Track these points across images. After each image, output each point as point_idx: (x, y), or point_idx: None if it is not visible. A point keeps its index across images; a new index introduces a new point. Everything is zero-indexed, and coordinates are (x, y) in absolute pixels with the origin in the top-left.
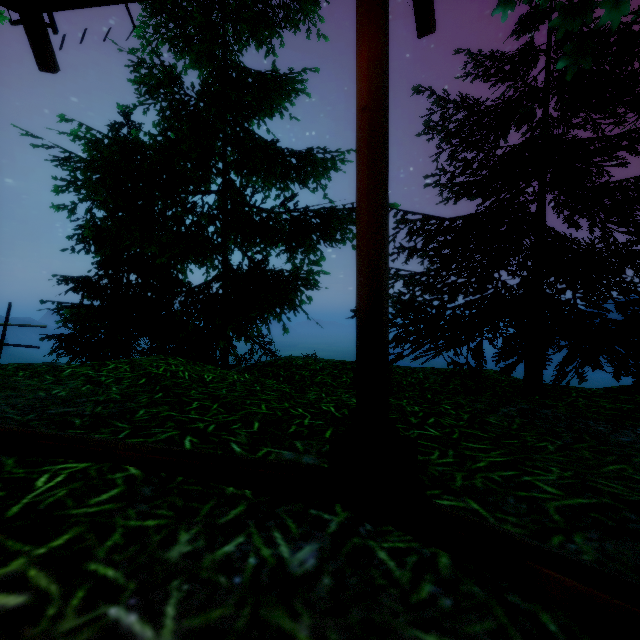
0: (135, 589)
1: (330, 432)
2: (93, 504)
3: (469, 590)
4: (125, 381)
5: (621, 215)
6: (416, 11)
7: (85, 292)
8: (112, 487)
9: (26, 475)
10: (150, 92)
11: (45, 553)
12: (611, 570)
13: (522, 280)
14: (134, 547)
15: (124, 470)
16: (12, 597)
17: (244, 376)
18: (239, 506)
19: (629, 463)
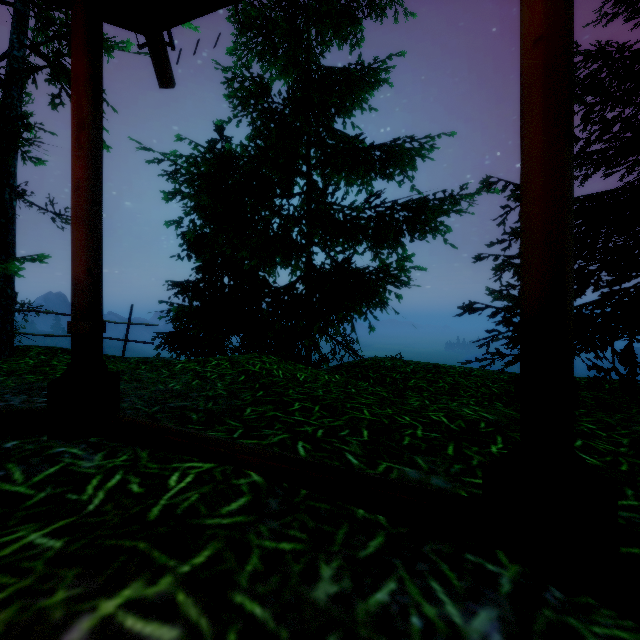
0: (288, 639)
1: (452, 448)
2: (225, 514)
3: None
4: (227, 377)
5: None
6: None
7: (187, 295)
8: (239, 495)
9: (159, 471)
10: (242, 105)
11: (189, 572)
12: None
13: None
14: (275, 577)
15: (246, 475)
16: (165, 628)
17: (334, 376)
18: (377, 536)
19: None
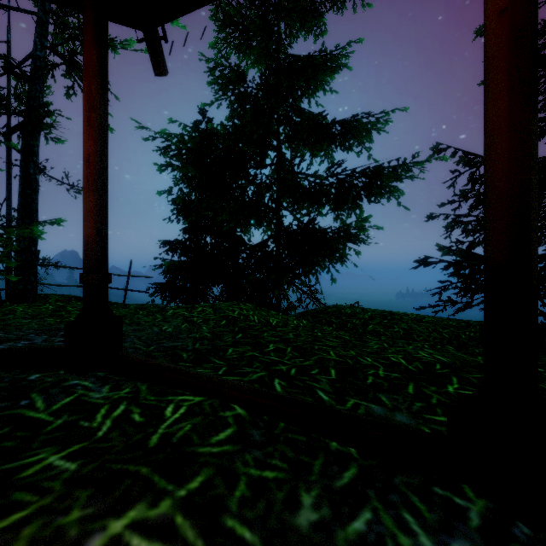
0: None
1: (412, 387)
2: (214, 443)
3: None
4: (211, 322)
5: None
6: None
7: (176, 251)
8: (226, 426)
9: (157, 403)
10: (222, 90)
11: (185, 496)
12: None
13: None
14: (261, 503)
15: (231, 408)
16: None
17: (302, 322)
18: (350, 467)
19: None
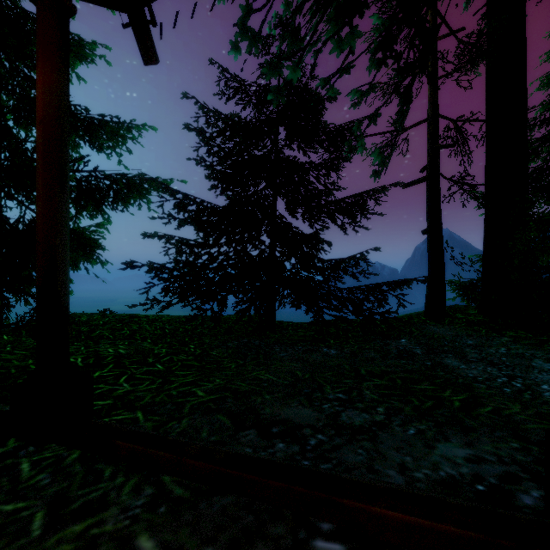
0: None
1: None
2: None
3: (72, 469)
4: None
5: (310, 213)
6: (139, 44)
7: None
8: None
9: None
10: None
11: None
12: (159, 432)
13: (261, 250)
14: None
15: None
16: None
17: (1, 338)
18: None
19: (268, 369)
